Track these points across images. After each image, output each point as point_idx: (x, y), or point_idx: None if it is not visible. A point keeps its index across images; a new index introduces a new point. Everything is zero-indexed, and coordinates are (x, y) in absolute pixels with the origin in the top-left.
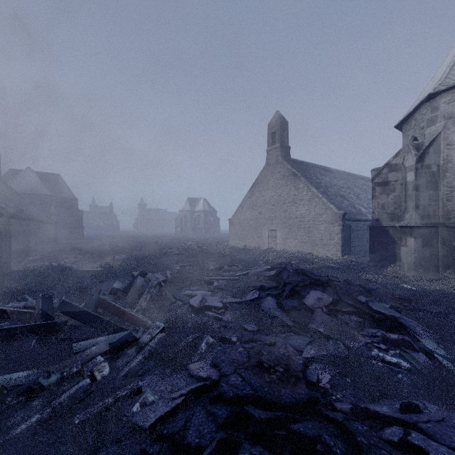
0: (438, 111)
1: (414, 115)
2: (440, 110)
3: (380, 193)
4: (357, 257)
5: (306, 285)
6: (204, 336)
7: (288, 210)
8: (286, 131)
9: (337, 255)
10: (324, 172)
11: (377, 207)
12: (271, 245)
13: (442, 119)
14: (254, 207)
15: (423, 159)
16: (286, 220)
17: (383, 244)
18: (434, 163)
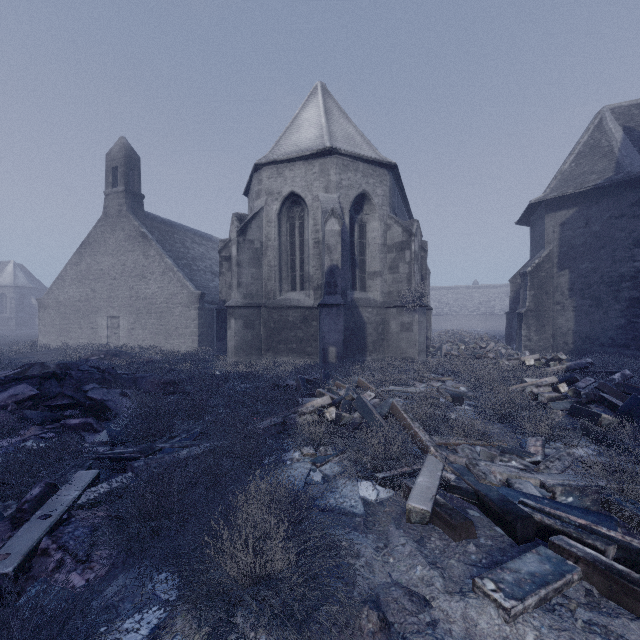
0: (262, 184)
1: (251, 184)
2: (263, 184)
3: (228, 270)
4: None
5: (14, 379)
6: None
7: (136, 286)
8: (138, 170)
9: (193, 348)
10: (201, 240)
11: (225, 286)
12: (112, 340)
13: (265, 193)
14: (83, 280)
15: (246, 233)
16: (132, 301)
17: None
18: (258, 239)
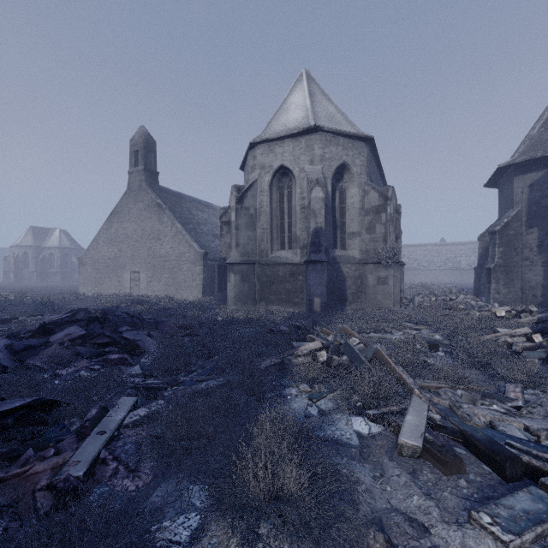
0: (256, 160)
1: (247, 160)
2: (257, 159)
3: (227, 232)
4: None
5: (68, 321)
6: None
7: (153, 247)
8: (154, 152)
9: (198, 297)
10: (204, 208)
11: (225, 246)
12: (135, 291)
13: (258, 167)
14: (112, 242)
15: (243, 201)
16: (150, 259)
17: None
18: (252, 206)
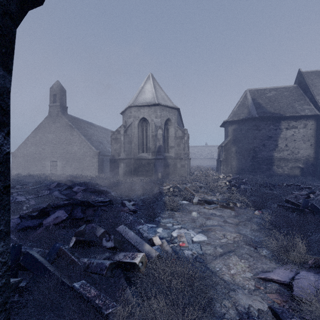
0: (132, 113)
1: (125, 111)
2: (132, 113)
3: (114, 143)
4: (106, 175)
5: (74, 184)
6: (24, 205)
7: (66, 148)
8: (65, 96)
9: (96, 174)
10: (90, 126)
11: (113, 149)
12: (53, 171)
13: (133, 117)
14: (38, 144)
15: (126, 132)
16: (64, 154)
17: (115, 167)
18: (130, 134)
